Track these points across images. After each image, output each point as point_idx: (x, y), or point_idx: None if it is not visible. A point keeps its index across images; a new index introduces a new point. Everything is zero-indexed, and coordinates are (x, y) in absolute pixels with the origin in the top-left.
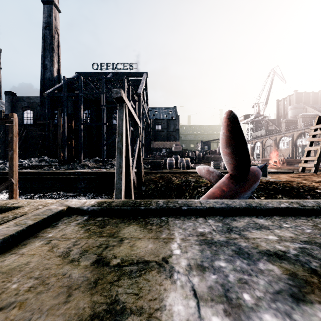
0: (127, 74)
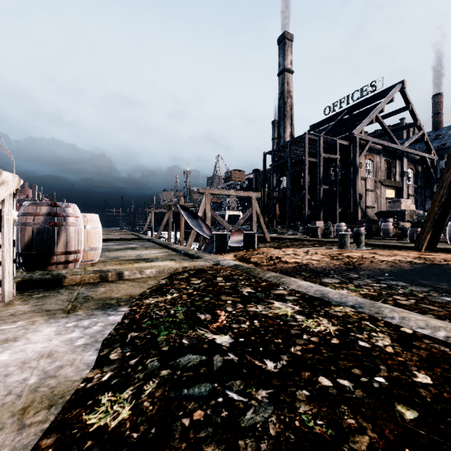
0: (369, 101)
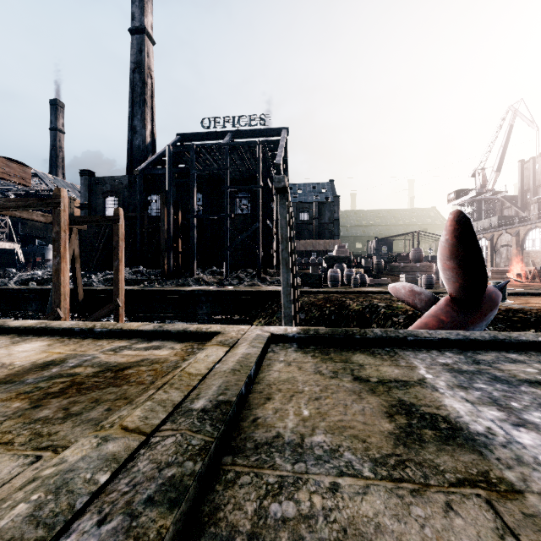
0: (256, 133)
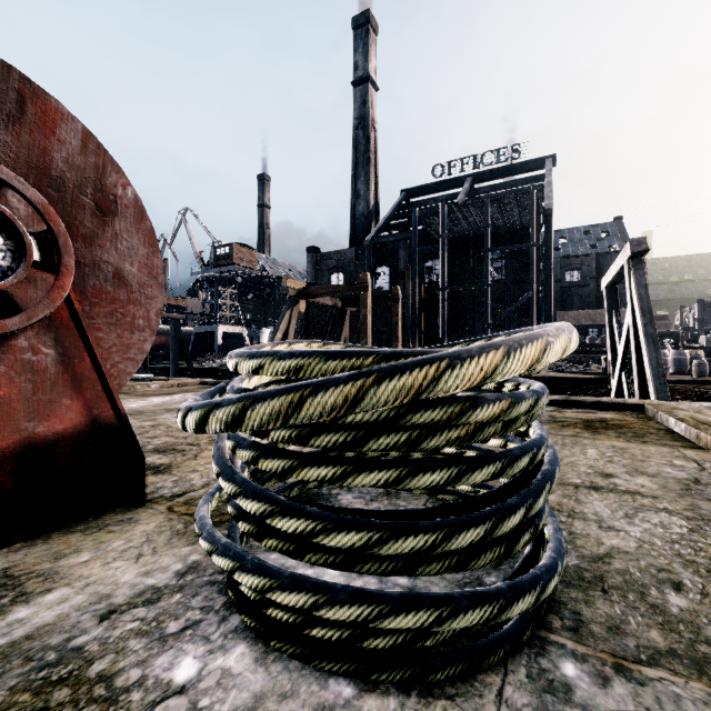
0: (505, 172)
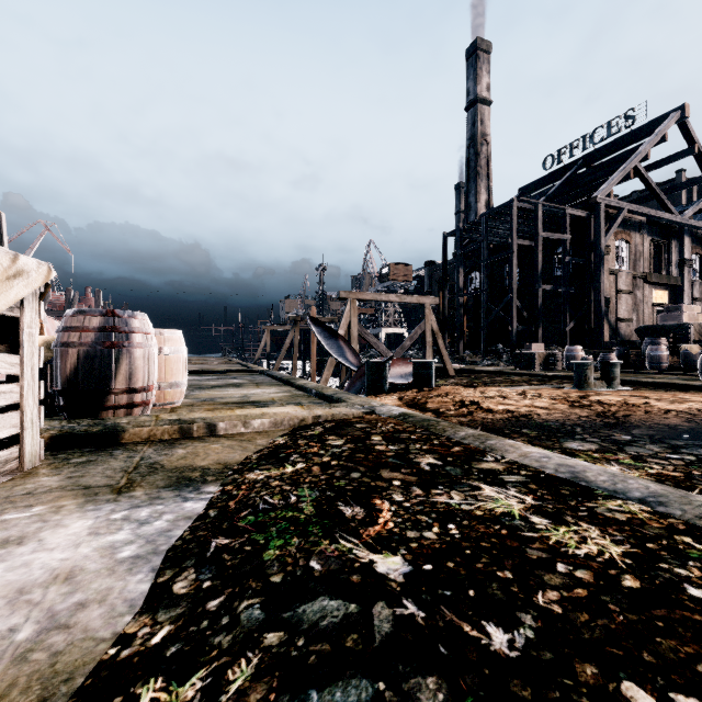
0: (621, 143)
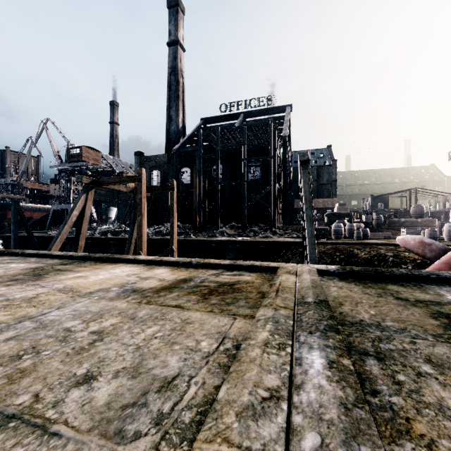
0: (263, 112)
